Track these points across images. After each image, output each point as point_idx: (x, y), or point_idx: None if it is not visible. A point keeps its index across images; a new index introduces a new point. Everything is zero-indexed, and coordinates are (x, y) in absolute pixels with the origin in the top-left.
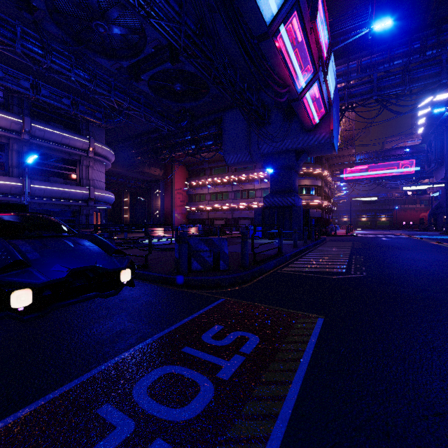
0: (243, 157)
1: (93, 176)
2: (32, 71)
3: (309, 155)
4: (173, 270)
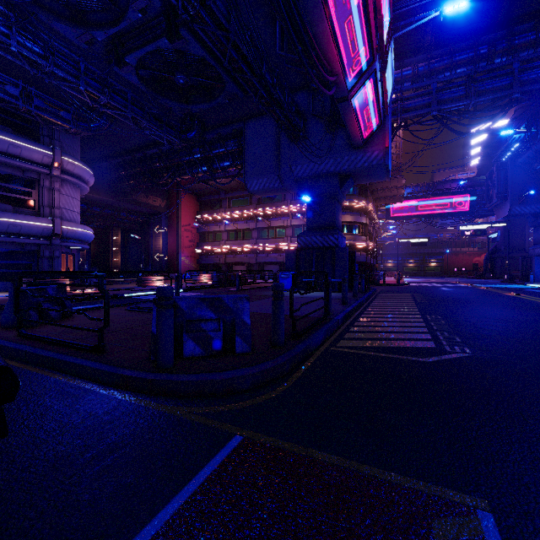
0: (271, 183)
1: (60, 202)
2: None
3: (356, 182)
4: (150, 356)
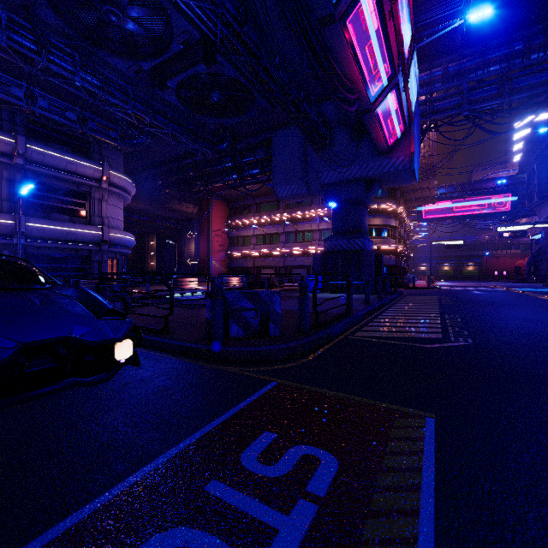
0: (299, 189)
1: (107, 212)
2: (27, 77)
3: (382, 186)
4: (204, 336)
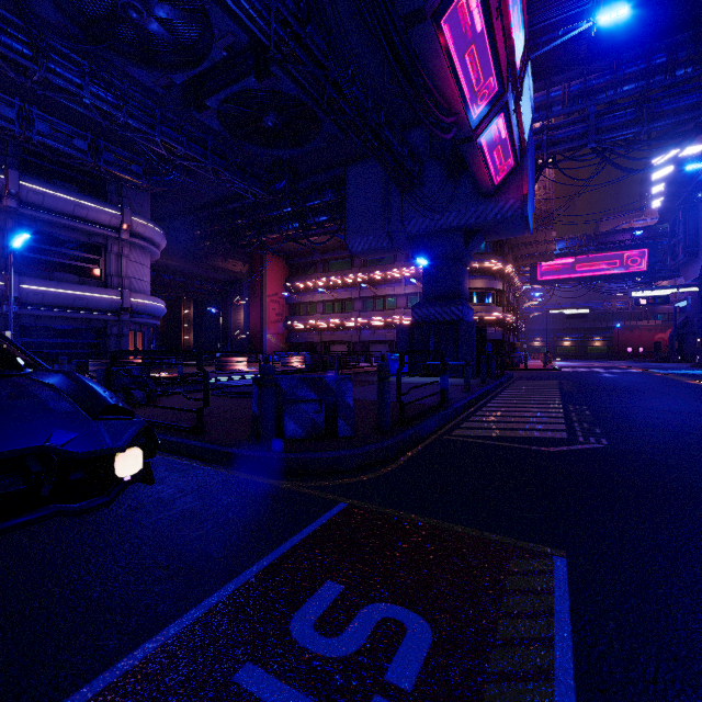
0: (378, 242)
1: (129, 271)
2: (21, 93)
3: (486, 238)
4: (250, 438)
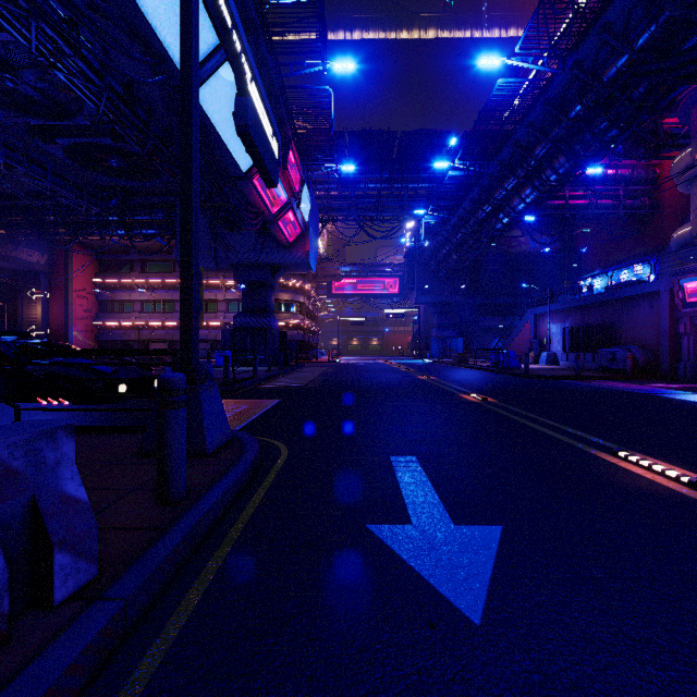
0: (206, 263)
1: None
2: None
3: (287, 271)
4: None
